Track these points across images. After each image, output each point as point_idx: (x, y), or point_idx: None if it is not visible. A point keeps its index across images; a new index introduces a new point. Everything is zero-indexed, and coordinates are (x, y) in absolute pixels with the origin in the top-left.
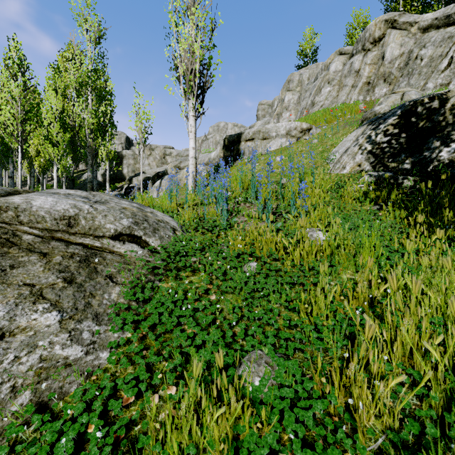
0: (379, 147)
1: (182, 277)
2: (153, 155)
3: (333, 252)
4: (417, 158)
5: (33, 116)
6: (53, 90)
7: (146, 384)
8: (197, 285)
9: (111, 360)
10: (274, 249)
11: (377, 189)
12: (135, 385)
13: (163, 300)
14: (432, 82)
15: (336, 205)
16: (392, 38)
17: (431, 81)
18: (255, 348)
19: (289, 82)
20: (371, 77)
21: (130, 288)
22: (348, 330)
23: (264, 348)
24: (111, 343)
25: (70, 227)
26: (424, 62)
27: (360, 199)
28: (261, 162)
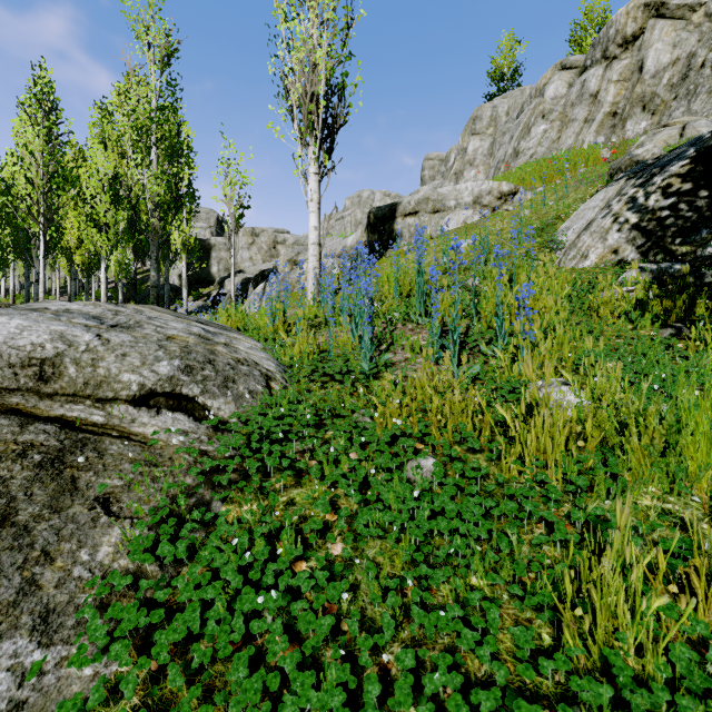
0: (655, 217)
1: (269, 497)
2: (258, 244)
3: (608, 438)
4: None
5: (62, 182)
6: (100, 144)
7: None
8: (303, 511)
9: None
10: (471, 425)
11: (666, 295)
12: None
13: (217, 563)
14: None
15: (585, 328)
16: (658, 35)
17: None
18: None
19: (475, 121)
20: (619, 103)
21: (150, 525)
22: None
23: None
24: (62, 707)
25: (44, 382)
26: None
27: (632, 315)
28: (432, 250)
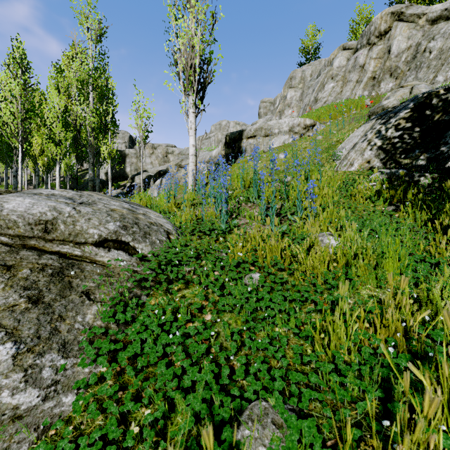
0: (390, 142)
1: (172, 292)
2: (156, 153)
3: (349, 261)
4: (433, 154)
5: (33, 114)
6: (56, 89)
7: (114, 448)
8: (190, 300)
9: (76, 408)
10: (280, 257)
11: (392, 187)
12: (103, 445)
13: (147, 322)
14: (442, 75)
15: (346, 206)
16: (399, 31)
17: (441, 74)
18: (259, 401)
19: (291, 79)
20: (376, 71)
21: (110, 306)
22: (380, 374)
23: (270, 399)
24: (77, 383)
25: (47, 233)
26: (433, 55)
27: (372, 198)
28: (264, 159)
